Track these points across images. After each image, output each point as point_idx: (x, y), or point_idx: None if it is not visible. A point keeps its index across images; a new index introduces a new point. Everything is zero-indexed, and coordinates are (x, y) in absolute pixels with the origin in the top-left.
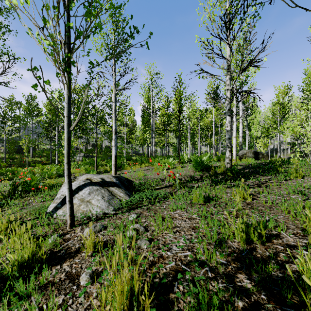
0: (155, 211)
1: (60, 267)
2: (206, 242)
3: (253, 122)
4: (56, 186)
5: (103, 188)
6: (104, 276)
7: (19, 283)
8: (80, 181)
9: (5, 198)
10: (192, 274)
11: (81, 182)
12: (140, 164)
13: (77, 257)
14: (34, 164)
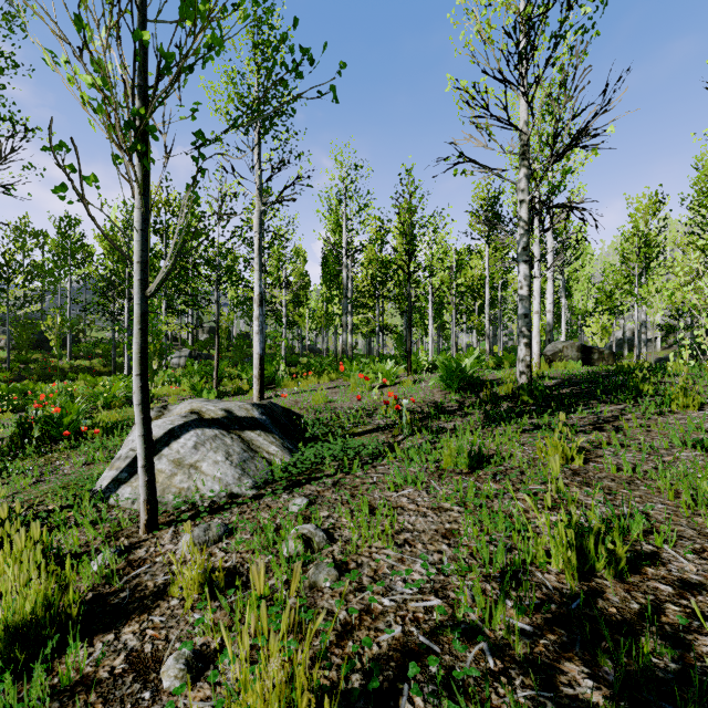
0: (353, 489)
1: (113, 637)
2: (478, 572)
3: (578, 278)
4: (122, 427)
5: (229, 434)
6: (223, 665)
7: (5, 685)
8: (175, 417)
9: (2, 455)
10: (446, 660)
11: (177, 419)
12: (318, 374)
13: (160, 611)
14: (76, 376)
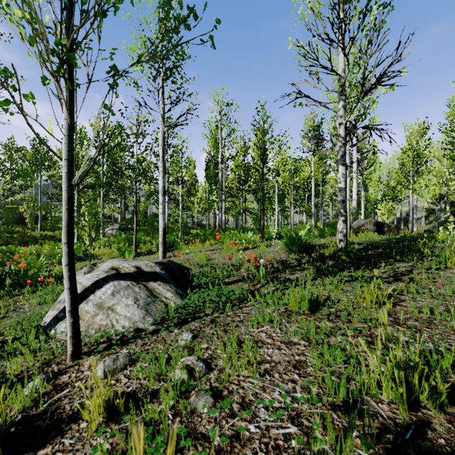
0: (226, 325)
1: None
2: (325, 401)
3: (371, 178)
4: None
5: (137, 284)
6: None
7: None
8: (100, 272)
9: None
10: None
11: (101, 273)
12: (202, 240)
13: (71, 433)
14: (44, 241)
